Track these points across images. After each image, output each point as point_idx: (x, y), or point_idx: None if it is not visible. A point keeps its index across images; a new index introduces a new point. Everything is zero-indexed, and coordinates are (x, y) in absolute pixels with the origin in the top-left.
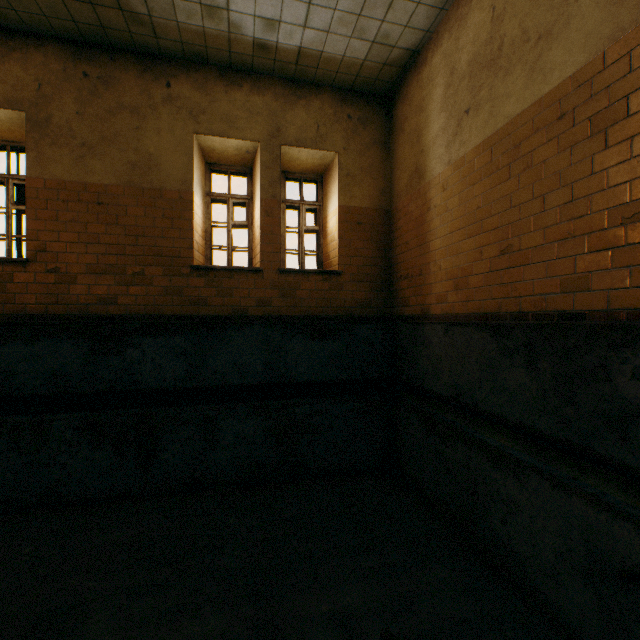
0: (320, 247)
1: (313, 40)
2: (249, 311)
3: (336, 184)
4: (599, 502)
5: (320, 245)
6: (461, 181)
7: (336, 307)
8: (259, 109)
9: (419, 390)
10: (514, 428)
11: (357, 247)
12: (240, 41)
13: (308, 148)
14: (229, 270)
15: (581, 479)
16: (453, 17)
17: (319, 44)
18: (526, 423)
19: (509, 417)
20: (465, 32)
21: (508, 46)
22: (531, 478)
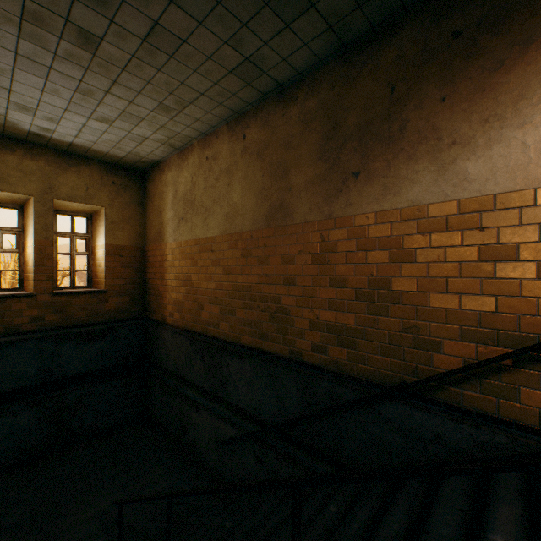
0: (90, 267)
1: (83, 142)
2: (23, 327)
3: (103, 228)
4: (219, 416)
5: (90, 266)
6: (180, 254)
7: (103, 315)
8: (33, 170)
9: (160, 367)
10: (198, 387)
11: (120, 272)
12: (16, 128)
13: (79, 202)
14: (2, 297)
15: (218, 407)
16: (177, 161)
17: (88, 145)
18: (201, 385)
19: (196, 382)
20: (182, 176)
21: (197, 202)
22: (202, 410)
